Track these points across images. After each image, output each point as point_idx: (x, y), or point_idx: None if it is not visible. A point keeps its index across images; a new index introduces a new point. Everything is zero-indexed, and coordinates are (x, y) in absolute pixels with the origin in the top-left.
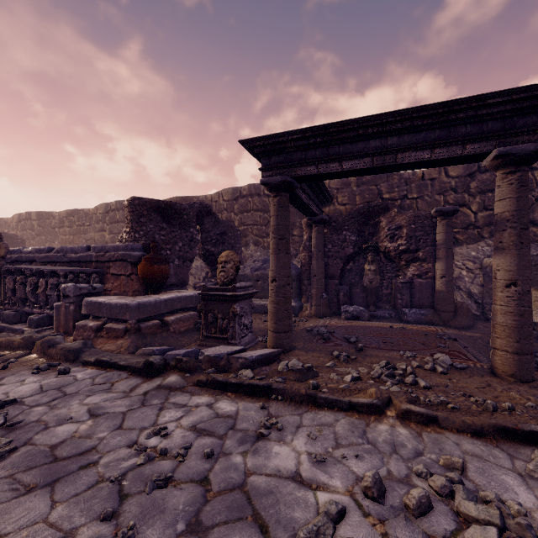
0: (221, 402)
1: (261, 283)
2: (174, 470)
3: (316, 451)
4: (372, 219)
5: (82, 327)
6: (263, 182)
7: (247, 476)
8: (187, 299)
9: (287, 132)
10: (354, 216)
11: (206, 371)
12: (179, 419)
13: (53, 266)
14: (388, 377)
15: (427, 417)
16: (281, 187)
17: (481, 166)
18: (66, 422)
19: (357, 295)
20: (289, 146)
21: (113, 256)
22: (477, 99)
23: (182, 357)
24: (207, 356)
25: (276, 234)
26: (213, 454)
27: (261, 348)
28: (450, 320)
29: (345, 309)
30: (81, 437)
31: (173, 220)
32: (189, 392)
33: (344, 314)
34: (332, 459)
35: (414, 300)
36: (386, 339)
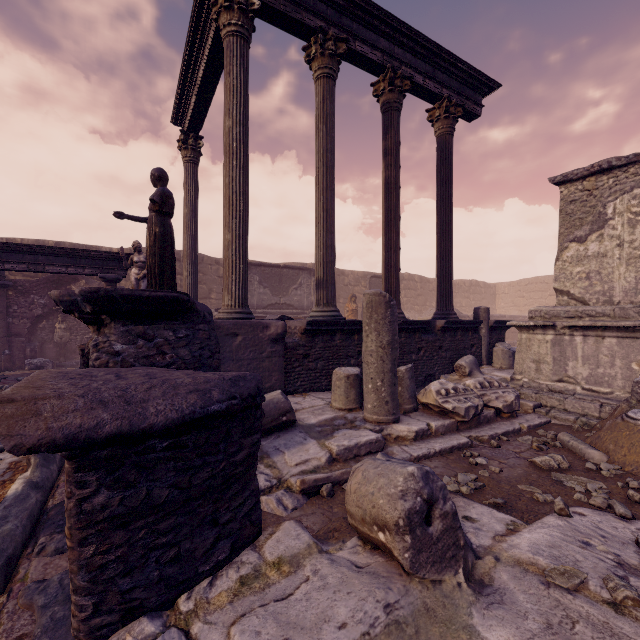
0: None
1: None
2: None
3: None
4: (64, 286)
5: None
6: None
7: None
8: None
9: None
10: (43, 283)
11: None
12: None
13: None
14: None
15: None
16: None
17: None
18: None
19: (51, 350)
20: None
21: None
22: (87, 251)
23: None
24: None
25: None
26: None
27: None
28: None
29: (30, 362)
30: None
31: None
32: None
33: (28, 366)
34: None
35: None
36: None
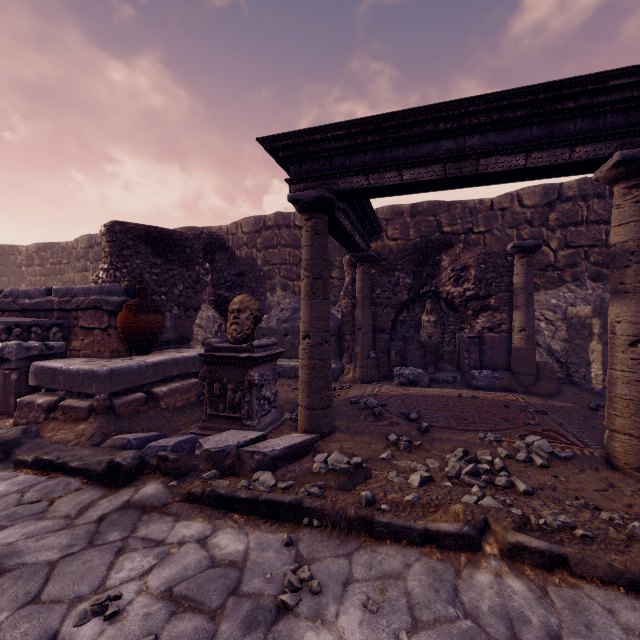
0: (222, 533)
1: (290, 339)
2: None
3: None
4: (432, 257)
5: (27, 405)
6: (291, 199)
7: None
8: (188, 362)
9: (326, 126)
10: (409, 253)
11: (203, 476)
12: (146, 575)
13: None
14: (471, 475)
15: (551, 557)
16: (316, 206)
17: (562, 194)
18: None
19: (412, 353)
20: (328, 148)
21: (83, 303)
22: (595, 80)
23: (169, 453)
24: (206, 450)
25: (310, 272)
26: None
27: (289, 430)
28: (531, 385)
29: (399, 372)
30: None
31: (171, 254)
32: (173, 513)
33: (397, 379)
34: None
35: (485, 360)
36: (456, 413)
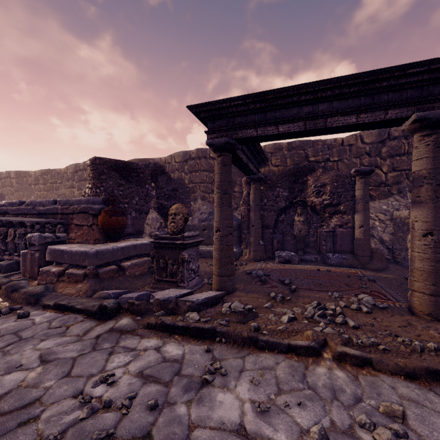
0: (168, 345)
1: (207, 232)
2: (116, 424)
3: (259, 399)
4: (301, 178)
5: (46, 272)
6: (208, 143)
7: (191, 430)
8: (142, 247)
9: (230, 98)
10: (286, 175)
11: (156, 314)
12: (127, 365)
13: (23, 218)
14: (320, 317)
15: (362, 359)
16: (224, 148)
17: (390, 135)
18: (15, 370)
19: (288, 242)
20: (231, 111)
21: (77, 209)
22: (399, 69)
23: (134, 301)
24: (157, 299)
25: (220, 190)
26: (158, 405)
27: (207, 290)
28: (367, 263)
29: (279, 254)
30: (28, 386)
31: (130, 178)
32: (139, 334)
33: (277, 259)
34: (275, 407)
35: (336, 246)
36: (315, 280)
